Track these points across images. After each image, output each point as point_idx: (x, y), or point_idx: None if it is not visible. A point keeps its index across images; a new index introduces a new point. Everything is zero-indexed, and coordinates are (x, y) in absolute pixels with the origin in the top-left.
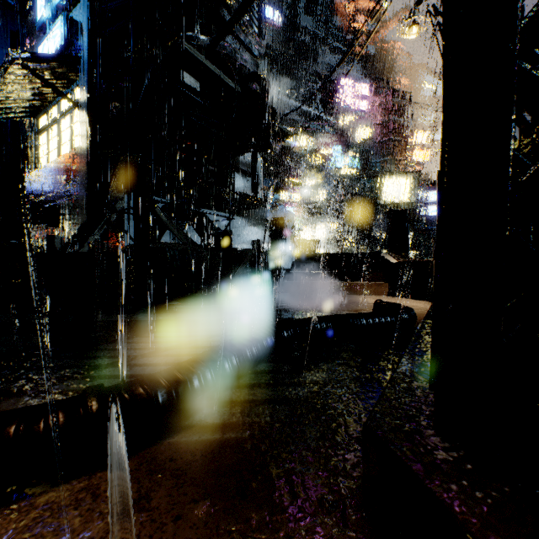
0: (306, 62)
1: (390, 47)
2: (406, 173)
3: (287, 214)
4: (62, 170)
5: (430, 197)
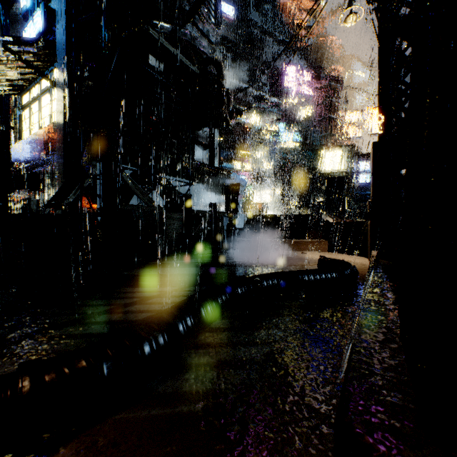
0: (255, 52)
1: (327, 40)
2: (341, 146)
3: (240, 181)
4: (42, 141)
5: (361, 167)
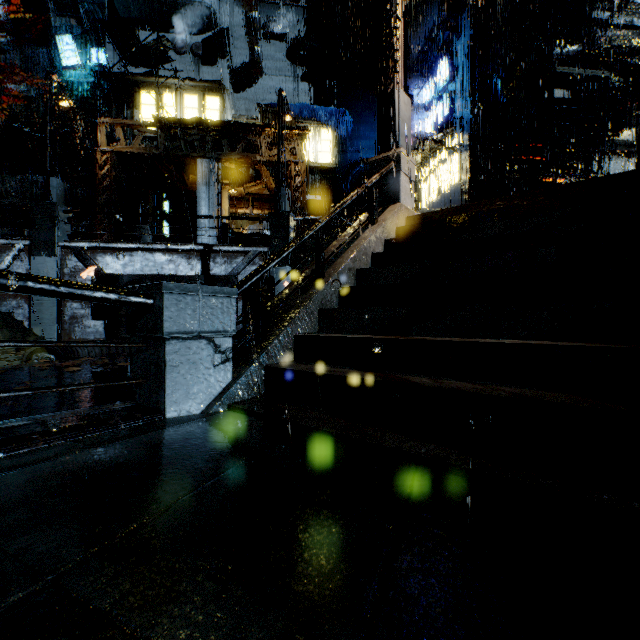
0: None
1: None
2: None
3: None
4: (443, 203)
5: None
